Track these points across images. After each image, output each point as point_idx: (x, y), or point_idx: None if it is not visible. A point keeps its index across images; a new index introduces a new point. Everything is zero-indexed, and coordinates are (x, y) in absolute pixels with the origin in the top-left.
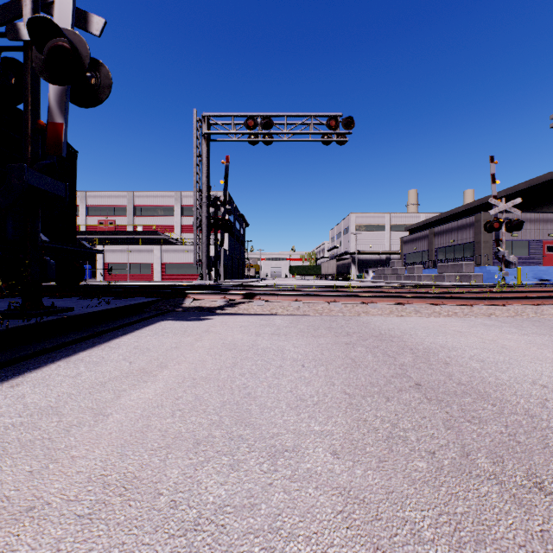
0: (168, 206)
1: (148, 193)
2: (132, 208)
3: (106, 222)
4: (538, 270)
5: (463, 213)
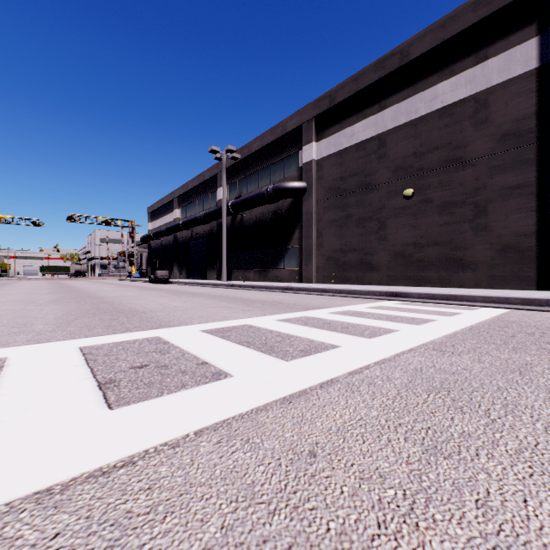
0: None
1: None
2: None
3: None
4: None
5: None
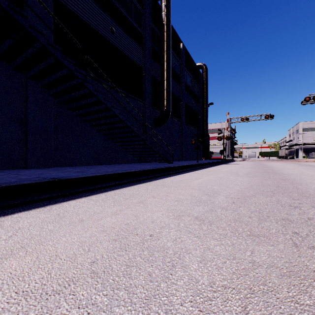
0: None
1: None
2: None
3: None
4: None
5: None
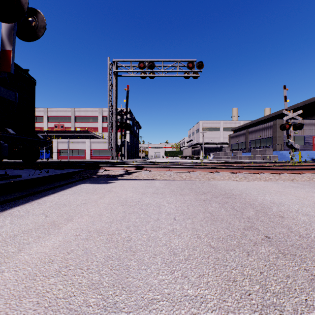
0: (94, 116)
1: (83, 109)
2: (74, 118)
3: (59, 126)
4: (310, 153)
5: (265, 120)
